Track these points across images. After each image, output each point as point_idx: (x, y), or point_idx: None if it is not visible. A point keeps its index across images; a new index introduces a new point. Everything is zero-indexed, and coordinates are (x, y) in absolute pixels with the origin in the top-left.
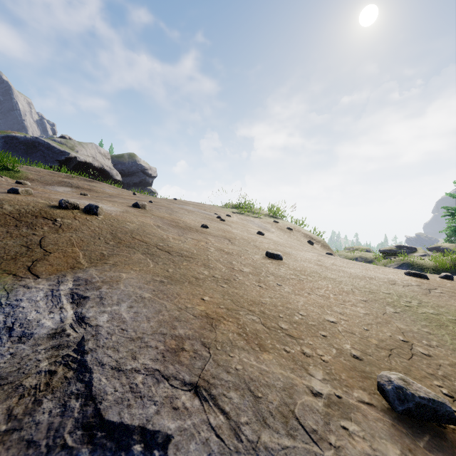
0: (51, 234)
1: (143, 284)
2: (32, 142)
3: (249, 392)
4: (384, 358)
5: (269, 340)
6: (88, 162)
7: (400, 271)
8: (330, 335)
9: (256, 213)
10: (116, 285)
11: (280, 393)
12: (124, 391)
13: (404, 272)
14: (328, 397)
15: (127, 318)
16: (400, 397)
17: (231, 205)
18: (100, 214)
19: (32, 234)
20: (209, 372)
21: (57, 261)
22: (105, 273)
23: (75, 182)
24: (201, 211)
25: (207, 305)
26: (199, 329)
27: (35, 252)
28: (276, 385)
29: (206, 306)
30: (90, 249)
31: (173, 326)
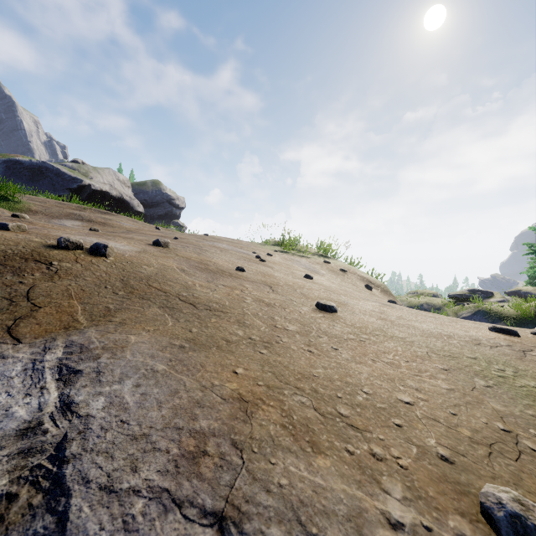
0: (44, 283)
1: (157, 351)
2: (38, 167)
3: (299, 525)
4: (483, 458)
5: (325, 435)
6: (105, 191)
7: (482, 326)
8: (406, 424)
9: (303, 251)
10: (121, 353)
11: (343, 526)
12: (114, 529)
13: (488, 327)
14: (413, 529)
15: (131, 403)
16: (517, 531)
17: (273, 242)
18: (110, 255)
19: (18, 282)
20: (240, 491)
21: (47, 318)
22: (107, 336)
23: (87, 214)
24: (237, 249)
25: (241, 381)
26: (229, 419)
27: (19, 307)
28: (337, 511)
29: (240, 383)
30: (92, 301)
31: (193, 415)
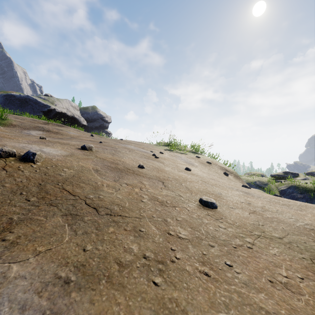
0: None
1: (33, 294)
2: (24, 98)
3: None
4: None
5: None
6: (63, 112)
7: None
8: None
9: (183, 150)
10: None
11: None
12: None
13: None
14: None
15: None
16: None
17: (163, 143)
18: (38, 160)
19: None
20: None
21: None
22: None
23: (47, 126)
24: (140, 149)
25: None
26: None
27: None
28: None
29: None
30: None
31: None
